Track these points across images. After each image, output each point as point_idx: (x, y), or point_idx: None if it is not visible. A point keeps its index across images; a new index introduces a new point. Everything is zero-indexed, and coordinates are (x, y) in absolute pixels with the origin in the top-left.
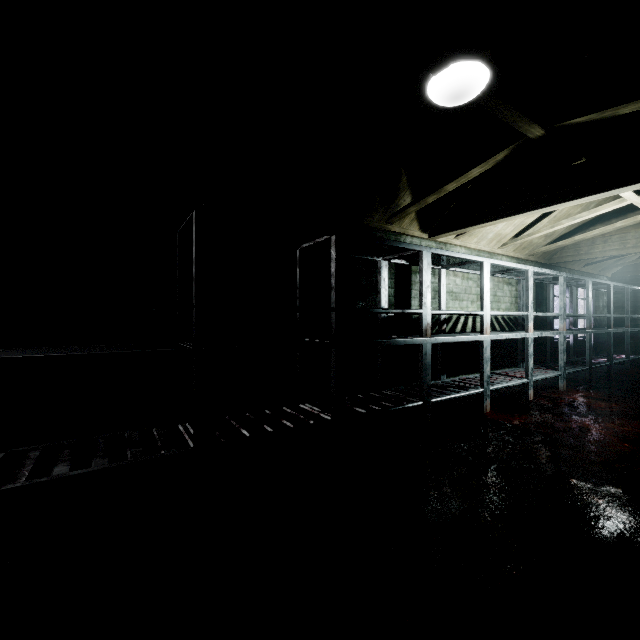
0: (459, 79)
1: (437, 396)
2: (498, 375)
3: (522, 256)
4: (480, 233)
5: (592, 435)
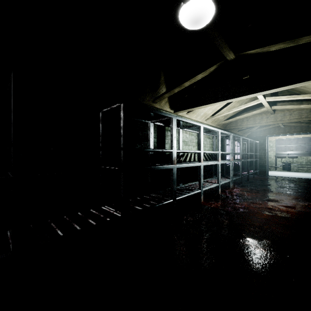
0: (199, 8)
1: (179, 195)
2: (205, 182)
3: (214, 125)
4: (197, 112)
5: (250, 211)
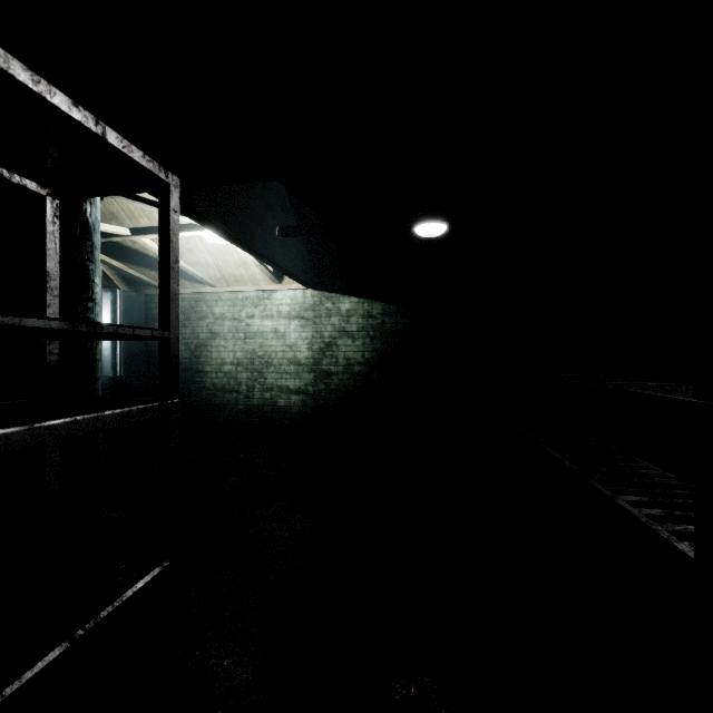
0: None
1: None
2: None
3: None
4: None
5: None
